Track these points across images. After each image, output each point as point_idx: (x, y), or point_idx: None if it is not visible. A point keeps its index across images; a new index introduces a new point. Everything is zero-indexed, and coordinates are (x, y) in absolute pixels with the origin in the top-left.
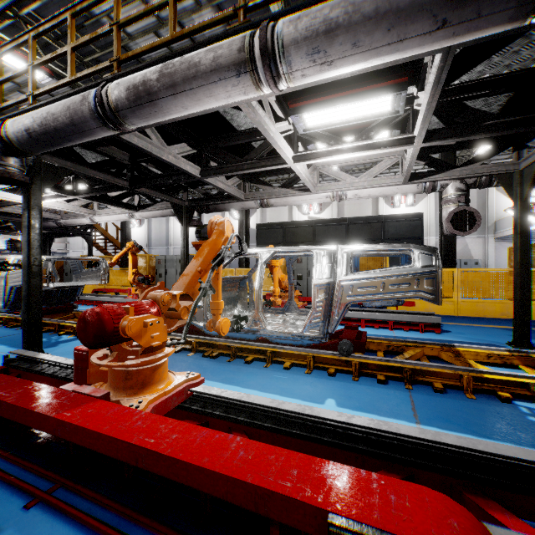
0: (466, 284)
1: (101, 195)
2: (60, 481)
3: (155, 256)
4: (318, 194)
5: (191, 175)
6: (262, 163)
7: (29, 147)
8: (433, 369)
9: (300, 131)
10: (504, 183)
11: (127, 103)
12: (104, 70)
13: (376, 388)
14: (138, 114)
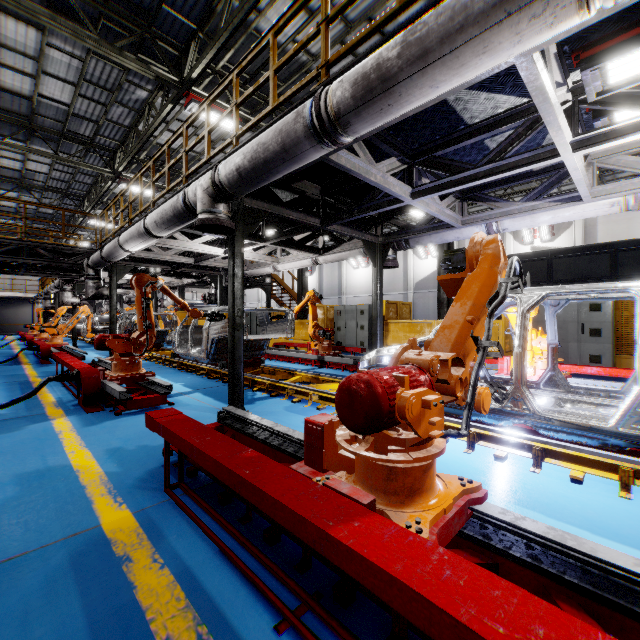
0: None
1: (287, 239)
2: (307, 601)
3: (332, 306)
4: (592, 202)
5: (398, 200)
6: (509, 164)
7: (237, 189)
8: None
9: (590, 97)
10: None
11: (352, 103)
12: (310, 83)
13: None
14: (364, 116)
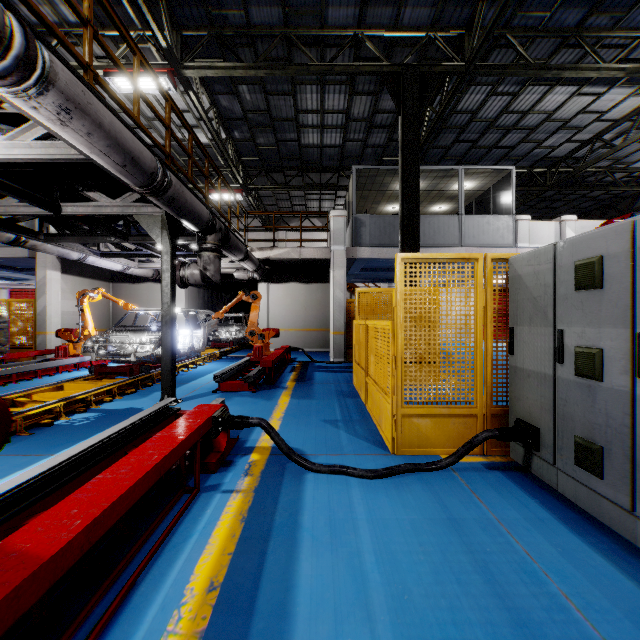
0: None
1: None
2: None
3: None
4: None
5: None
6: None
7: None
8: None
9: None
10: None
11: None
12: None
13: None
14: None
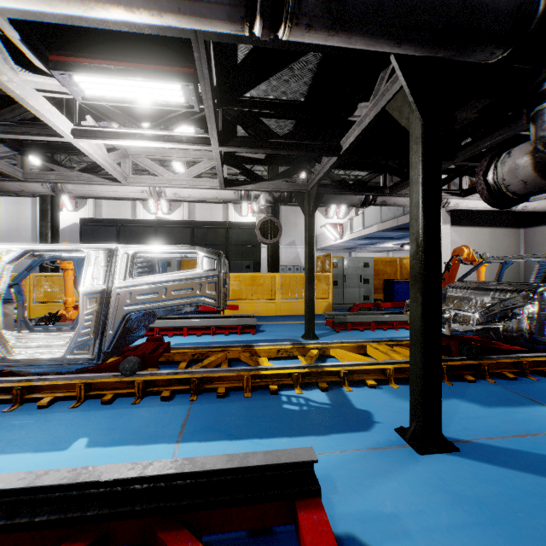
0: (284, 287)
1: None
2: None
3: None
4: (131, 186)
5: None
6: (24, 128)
7: None
8: (220, 374)
9: (78, 98)
10: (299, 200)
11: None
12: None
13: (156, 408)
14: None
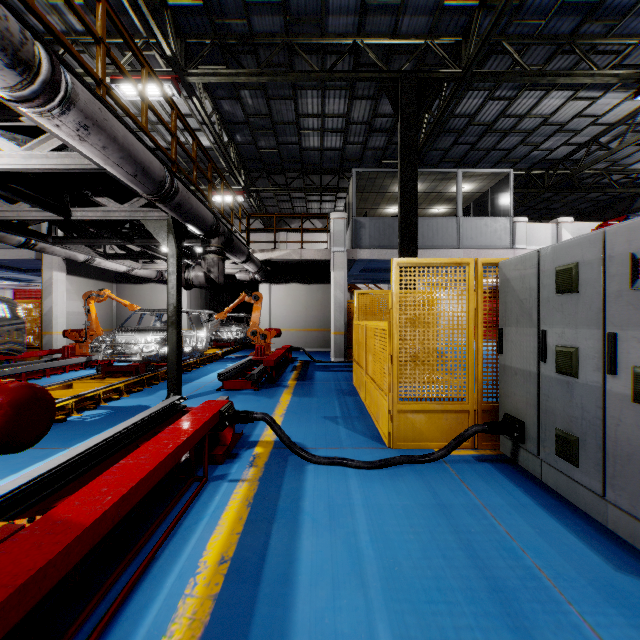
0: None
1: None
2: None
3: None
4: None
5: None
6: None
7: None
8: None
9: None
10: None
11: None
12: None
13: None
14: None
